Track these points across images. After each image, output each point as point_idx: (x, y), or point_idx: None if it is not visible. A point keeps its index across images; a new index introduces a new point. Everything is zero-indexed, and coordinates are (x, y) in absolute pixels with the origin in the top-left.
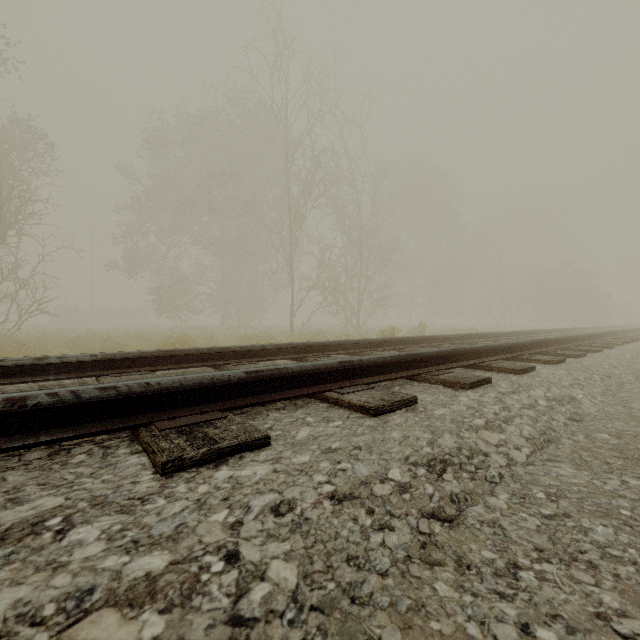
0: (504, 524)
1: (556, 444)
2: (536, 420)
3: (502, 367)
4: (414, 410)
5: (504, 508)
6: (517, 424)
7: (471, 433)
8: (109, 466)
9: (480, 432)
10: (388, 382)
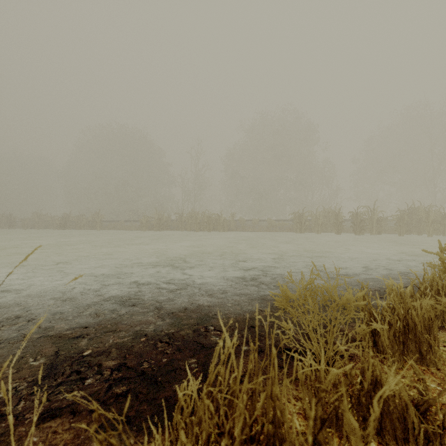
0: None
1: None
2: None
3: None
4: None
5: None
6: None
7: None
8: None
9: None
10: None
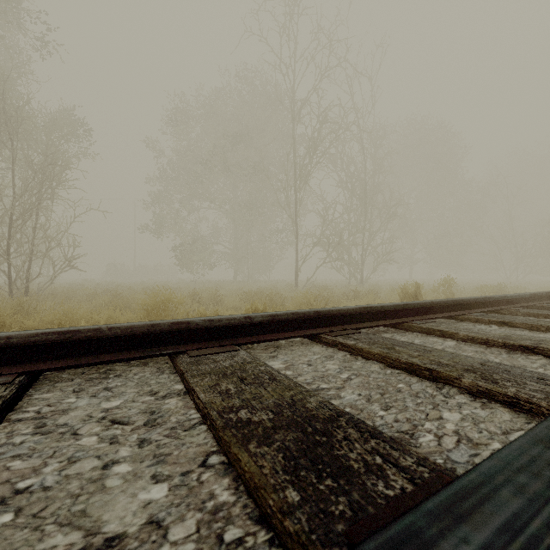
0: None
1: None
2: None
3: None
4: None
5: None
6: None
7: None
8: None
9: None
10: None
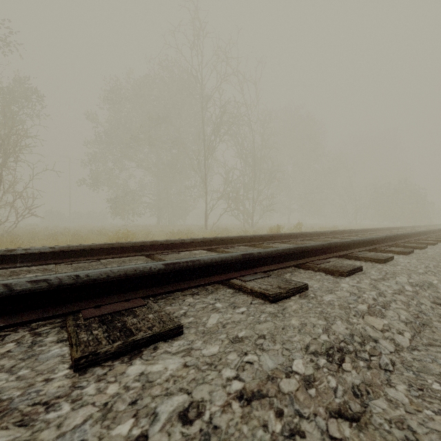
0: (413, 425)
1: (430, 327)
2: (407, 304)
3: (368, 257)
4: (306, 296)
5: (406, 403)
6: (394, 309)
7: (358, 319)
8: (30, 358)
9: (365, 317)
10: (280, 269)
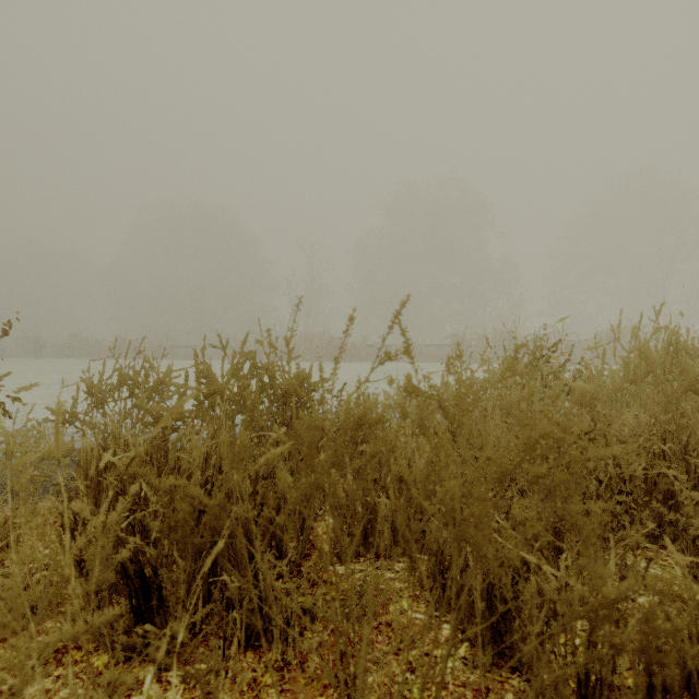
0: None
1: None
2: None
3: None
4: None
5: None
6: None
7: None
8: None
9: None
10: None
